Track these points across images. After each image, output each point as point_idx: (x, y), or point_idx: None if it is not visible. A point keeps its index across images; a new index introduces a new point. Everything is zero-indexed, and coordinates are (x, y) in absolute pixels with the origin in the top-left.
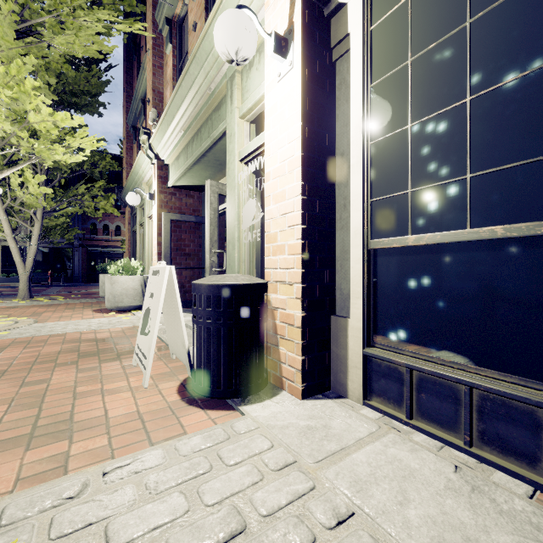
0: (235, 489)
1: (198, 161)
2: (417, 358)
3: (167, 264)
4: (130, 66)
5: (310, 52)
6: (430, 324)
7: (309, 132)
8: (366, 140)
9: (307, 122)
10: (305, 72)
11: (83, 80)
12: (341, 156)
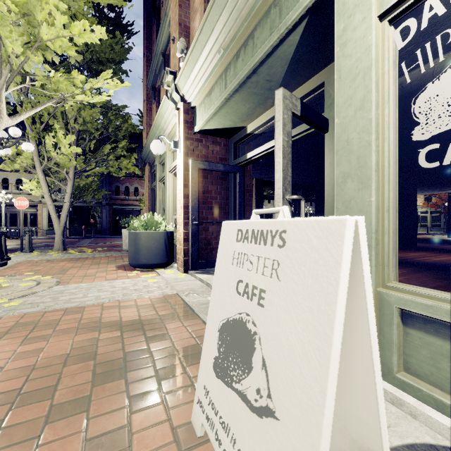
0: None
1: (243, 85)
2: None
3: (195, 218)
4: (149, 32)
5: None
6: None
7: None
8: None
9: None
10: None
11: (108, 47)
12: None
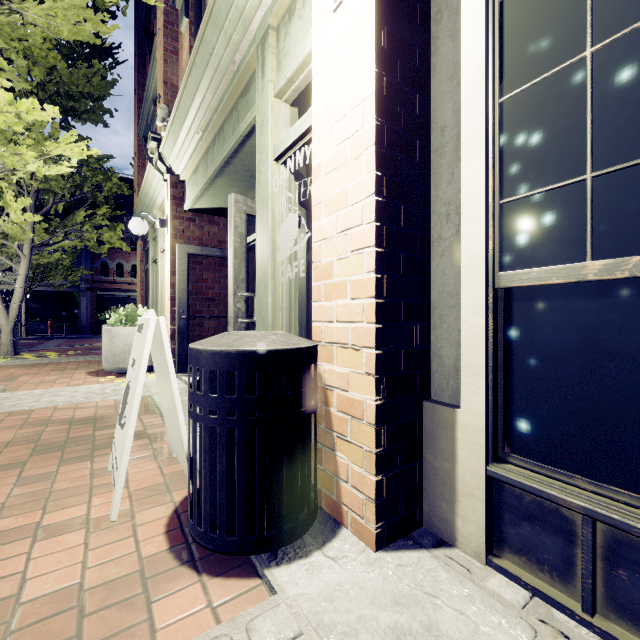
0: None
1: (222, 172)
2: (606, 497)
3: (183, 312)
4: (142, 62)
5: None
6: (637, 434)
7: (388, 87)
8: (491, 95)
9: (385, 69)
10: None
11: (82, 79)
12: (441, 133)
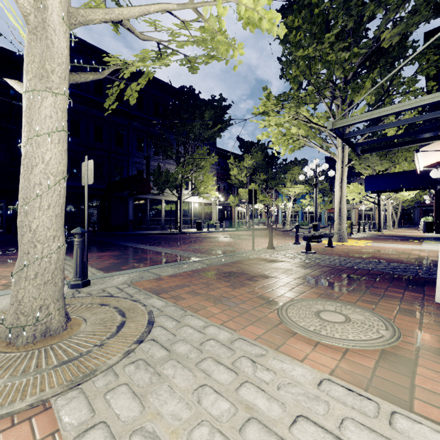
0: (419, 234)
1: None
2: None
3: None
4: None
5: (436, 196)
6: None
7: (436, 205)
8: None
9: (436, 204)
10: (436, 199)
11: None
12: None
